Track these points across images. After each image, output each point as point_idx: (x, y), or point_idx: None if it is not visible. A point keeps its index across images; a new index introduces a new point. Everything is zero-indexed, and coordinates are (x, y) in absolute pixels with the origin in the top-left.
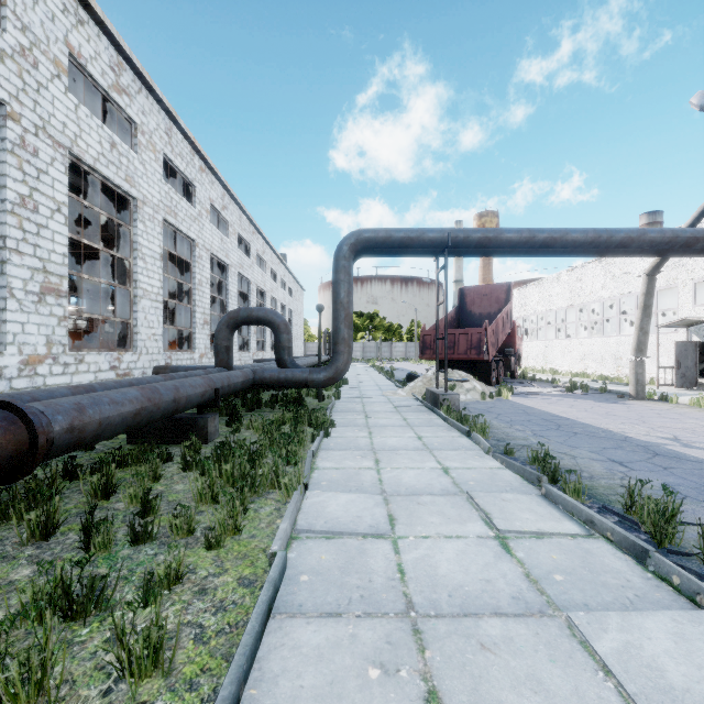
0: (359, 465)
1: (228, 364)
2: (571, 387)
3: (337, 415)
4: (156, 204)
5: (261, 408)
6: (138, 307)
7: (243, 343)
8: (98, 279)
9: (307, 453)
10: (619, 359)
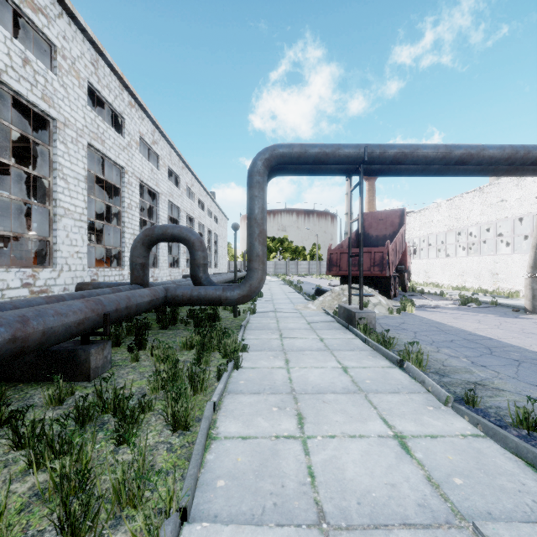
0: (276, 430)
1: (143, 281)
2: (465, 301)
3: (251, 333)
4: (80, 128)
5: (176, 325)
6: (58, 225)
7: (174, 261)
8: (7, 195)
9: (204, 409)
10: (496, 274)
